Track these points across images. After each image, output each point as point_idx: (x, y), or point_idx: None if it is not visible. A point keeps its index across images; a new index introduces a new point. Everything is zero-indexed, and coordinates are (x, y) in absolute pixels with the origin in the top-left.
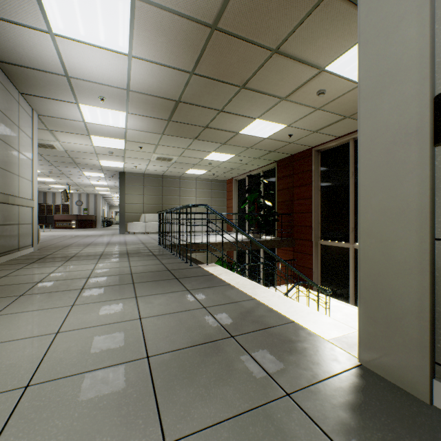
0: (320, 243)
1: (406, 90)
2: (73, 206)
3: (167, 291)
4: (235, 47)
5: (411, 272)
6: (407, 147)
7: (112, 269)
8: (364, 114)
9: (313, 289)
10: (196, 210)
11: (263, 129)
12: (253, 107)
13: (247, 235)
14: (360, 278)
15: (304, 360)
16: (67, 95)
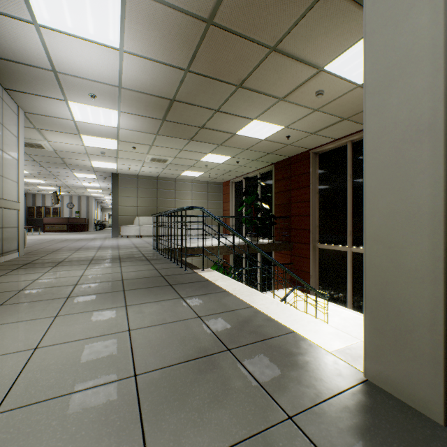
0: (317, 247)
1: (417, 83)
2: (64, 208)
3: (159, 299)
4: (232, 43)
5: (422, 281)
6: (418, 145)
7: (102, 275)
8: (370, 109)
9: (311, 293)
10: (191, 213)
11: (260, 131)
12: (251, 107)
13: (244, 239)
14: (365, 286)
15: (307, 376)
16: (54, 91)
